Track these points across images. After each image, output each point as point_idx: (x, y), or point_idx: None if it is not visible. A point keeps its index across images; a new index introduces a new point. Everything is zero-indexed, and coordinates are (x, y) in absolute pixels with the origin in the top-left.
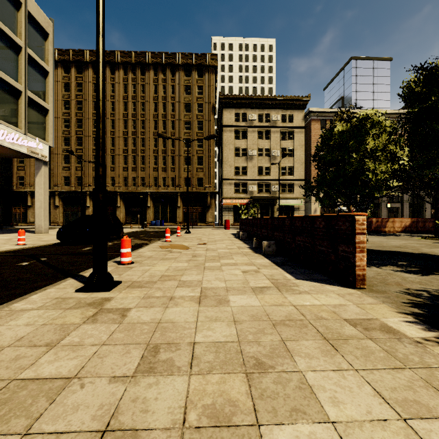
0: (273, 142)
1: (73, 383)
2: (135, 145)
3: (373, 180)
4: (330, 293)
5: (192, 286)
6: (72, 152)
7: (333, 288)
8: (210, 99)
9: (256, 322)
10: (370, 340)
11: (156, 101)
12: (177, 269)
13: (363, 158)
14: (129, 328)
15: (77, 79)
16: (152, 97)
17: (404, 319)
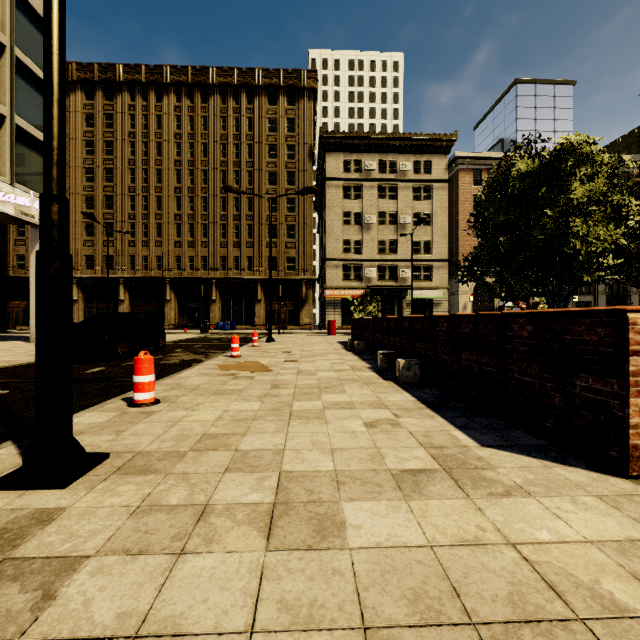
0: (401, 203)
1: None
2: (193, 208)
3: (582, 252)
4: (579, 492)
5: (260, 468)
6: (92, 216)
7: (574, 475)
8: (307, 139)
9: (434, 638)
10: None
11: (224, 142)
12: (237, 417)
13: (566, 215)
14: None
15: (106, 108)
16: (219, 135)
17: None
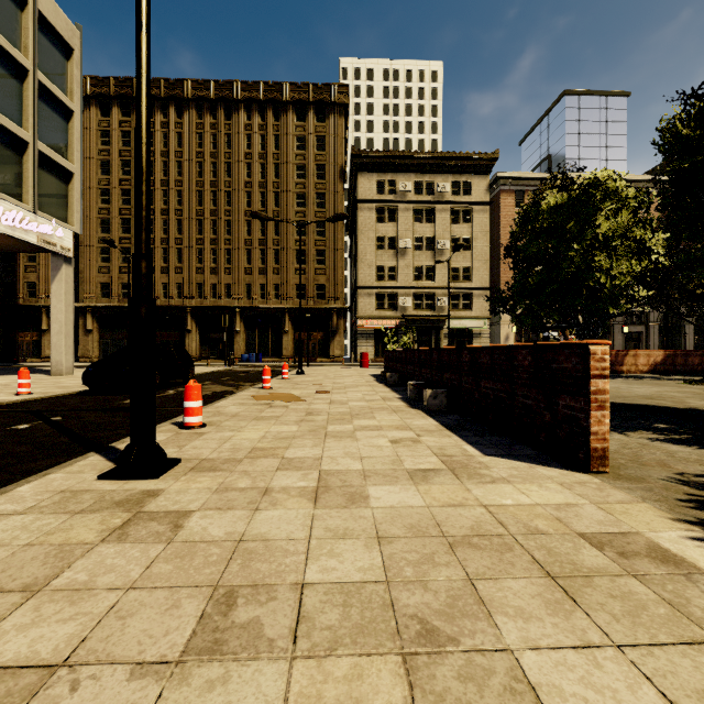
0: (439, 227)
1: (57, 680)
2: (216, 232)
3: (607, 286)
4: (547, 481)
5: (304, 468)
6: (112, 243)
7: (549, 472)
8: (338, 158)
9: (419, 540)
10: (635, 579)
11: (249, 161)
12: (279, 436)
13: (591, 249)
14: (184, 552)
15: (122, 125)
16: (243, 153)
17: (688, 535)
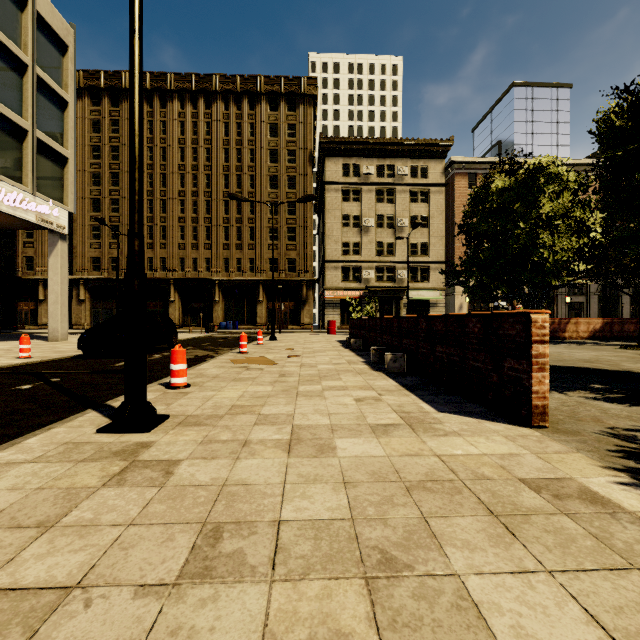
0: (399, 206)
1: (73, 598)
2: (196, 211)
3: (550, 261)
4: (493, 434)
5: (278, 423)
6: (103, 221)
7: (496, 426)
8: (307, 144)
9: (380, 485)
10: (566, 517)
11: (227, 147)
12: (256, 395)
13: (535, 228)
14: (175, 494)
15: (112, 114)
16: (221, 140)
17: (615, 480)
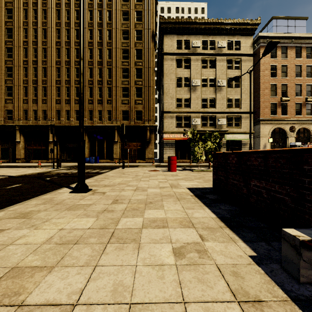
0: (218, 71)
1: None
2: (69, 76)
3: None
4: None
5: None
6: None
7: None
8: (150, 25)
9: None
10: None
11: (91, 28)
12: None
13: None
14: None
15: (7, 4)
16: (87, 23)
17: None
